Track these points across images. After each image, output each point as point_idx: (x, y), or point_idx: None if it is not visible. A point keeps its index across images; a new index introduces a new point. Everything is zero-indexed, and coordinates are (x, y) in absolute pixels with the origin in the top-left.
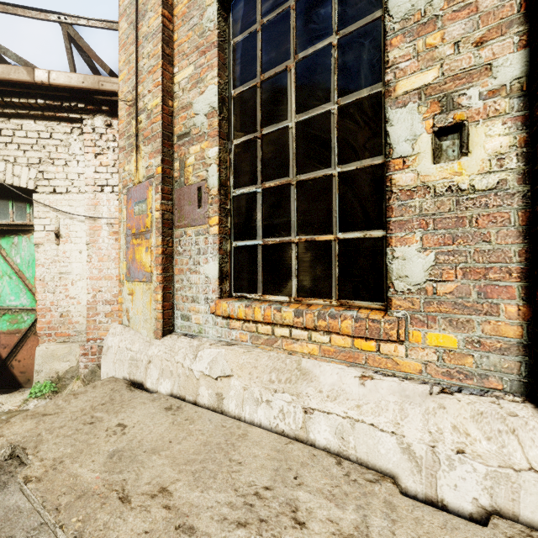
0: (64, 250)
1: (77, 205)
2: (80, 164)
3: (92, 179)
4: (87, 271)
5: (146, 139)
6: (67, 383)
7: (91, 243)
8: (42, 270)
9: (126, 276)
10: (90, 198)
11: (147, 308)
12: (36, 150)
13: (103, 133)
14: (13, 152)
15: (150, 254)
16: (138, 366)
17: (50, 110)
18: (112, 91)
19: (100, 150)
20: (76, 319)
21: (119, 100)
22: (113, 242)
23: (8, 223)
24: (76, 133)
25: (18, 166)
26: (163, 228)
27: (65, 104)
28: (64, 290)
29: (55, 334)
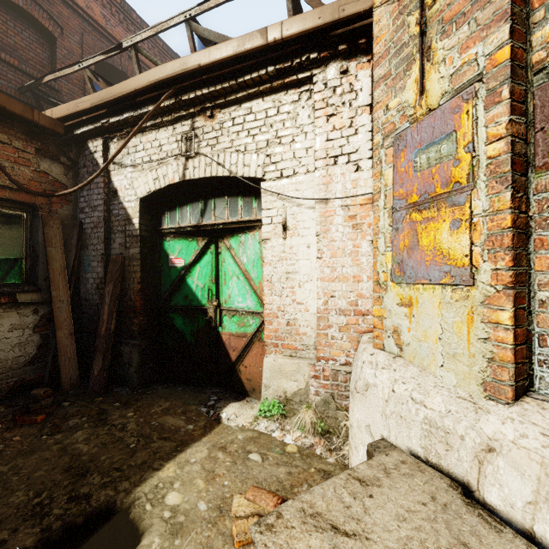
0: (290, 244)
1: (305, 188)
2: (307, 136)
3: (324, 150)
4: (316, 270)
5: (452, 22)
6: (295, 408)
7: (321, 233)
8: (269, 269)
9: (392, 275)
10: (320, 176)
11: (457, 335)
12: (264, 132)
13: (337, 85)
14: (244, 140)
15: (465, 231)
16: (449, 443)
17: (279, 78)
18: (355, 13)
19: (333, 109)
20: (303, 329)
21: (375, 9)
22: (349, 230)
23: (238, 220)
24: (303, 98)
25: (247, 155)
26: (512, 172)
27: (296, 62)
28: (290, 293)
29: (282, 345)
